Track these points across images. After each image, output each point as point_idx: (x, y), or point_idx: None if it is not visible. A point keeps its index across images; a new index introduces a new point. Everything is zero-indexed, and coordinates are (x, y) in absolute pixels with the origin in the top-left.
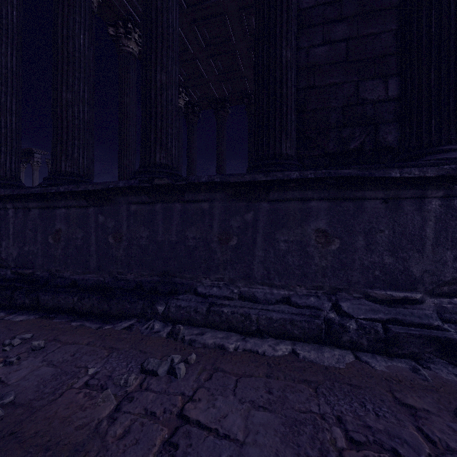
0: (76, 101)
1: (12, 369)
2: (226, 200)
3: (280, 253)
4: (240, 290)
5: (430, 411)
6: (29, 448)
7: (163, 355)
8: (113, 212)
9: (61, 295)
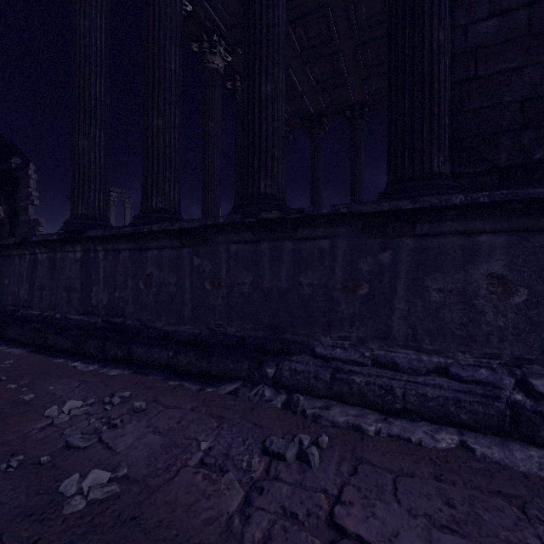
0: (167, 127)
1: (117, 433)
2: (353, 236)
3: (431, 307)
4: (373, 354)
5: None
6: (156, 542)
7: (284, 433)
8: (210, 253)
9: (155, 348)
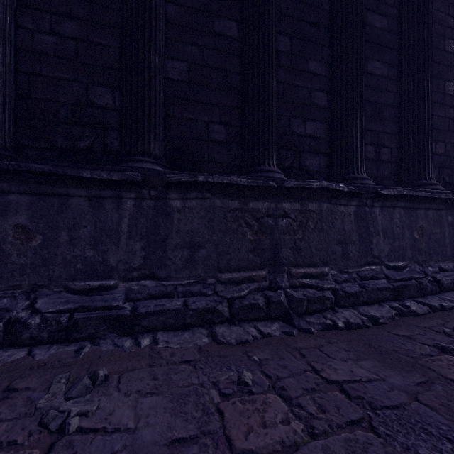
0: None
1: None
2: None
3: None
4: None
5: (31, 388)
6: None
7: None
8: None
9: None
